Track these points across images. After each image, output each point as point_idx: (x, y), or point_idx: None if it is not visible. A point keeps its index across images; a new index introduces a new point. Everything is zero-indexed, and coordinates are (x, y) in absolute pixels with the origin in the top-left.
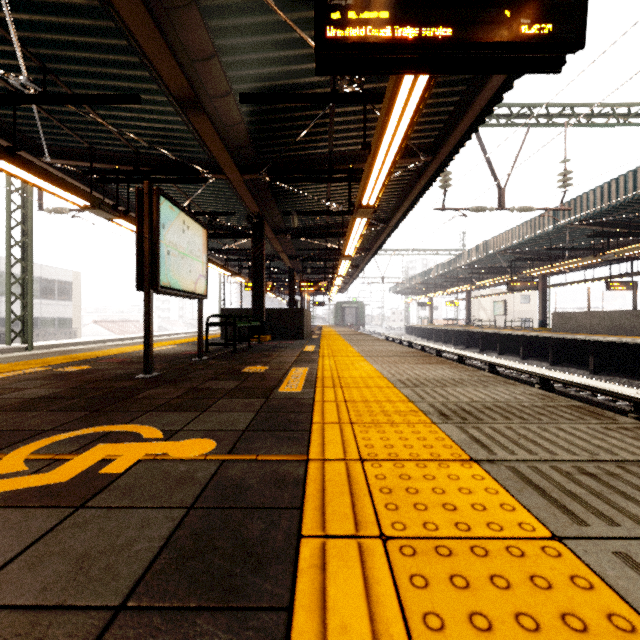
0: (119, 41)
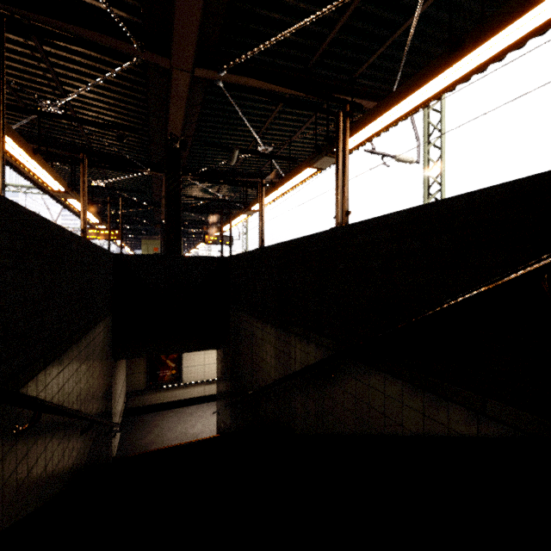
0: (184, 191)
